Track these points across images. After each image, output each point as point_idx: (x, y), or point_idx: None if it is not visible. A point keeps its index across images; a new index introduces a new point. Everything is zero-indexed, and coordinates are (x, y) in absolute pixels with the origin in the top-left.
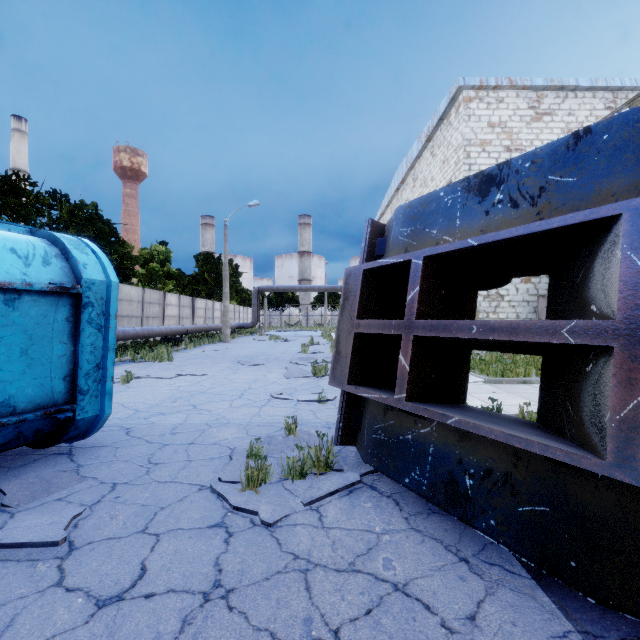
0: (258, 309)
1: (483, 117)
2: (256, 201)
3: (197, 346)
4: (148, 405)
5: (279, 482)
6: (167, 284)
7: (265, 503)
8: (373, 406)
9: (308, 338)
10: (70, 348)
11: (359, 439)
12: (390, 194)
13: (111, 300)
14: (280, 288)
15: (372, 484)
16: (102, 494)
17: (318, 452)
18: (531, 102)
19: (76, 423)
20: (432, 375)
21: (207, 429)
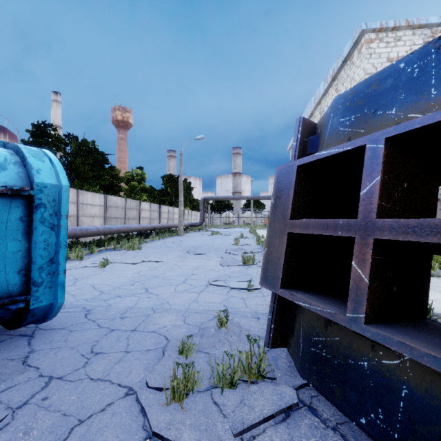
0: (204, 213)
1: (382, 54)
2: (202, 135)
3: (161, 238)
4: (112, 287)
5: (208, 391)
6: (142, 196)
7: (189, 428)
8: (310, 314)
9: (239, 233)
10: (24, 245)
11: (292, 343)
12: None
13: (62, 202)
14: (219, 198)
15: (311, 404)
16: (33, 393)
17: (249, 358)
18: (426, 38)
19: (32, 311)
20: (393, 287)
21: (151, 314)
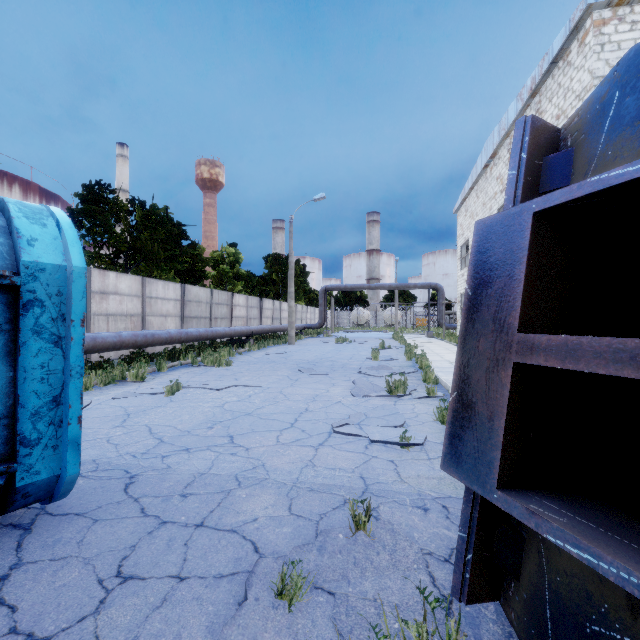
0: (325, 309)
1: (624, 43)
2: (322, 194)
3: (261, 348)
4: (177, 432)
5: None
6: (236, 285)
7: None
8: (577, 561)
9: (378, 340)
10: (6, 373)
11: (516, 601)
12: (475, 174)
13: (73, 296)
14: (347, 287)
15: None
16: None
17: (424, 638)
18: None
19: (21, 490)
20: None
21: (233, 490)
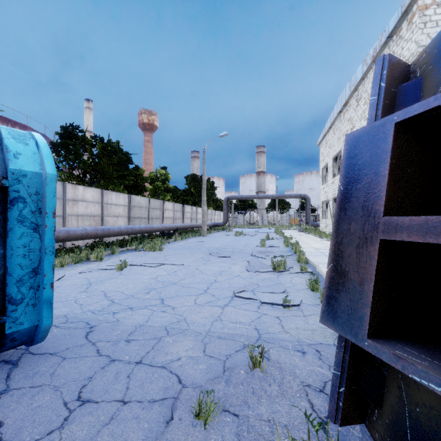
0: (227, 212)
1: None
2: (225, 132)
3: (183, 239)
4: (124, 296)
5: None
6: (166, 196)
7: None
8: (435, 396)
9: (264, 234)
10: None
11: (379, 425)
12: (333, 117)
13: (46, 195)
14: (243, 197)
15: None
16: None
17: None
18: None
19: (9, 336)
20: None
21: (163, 337)
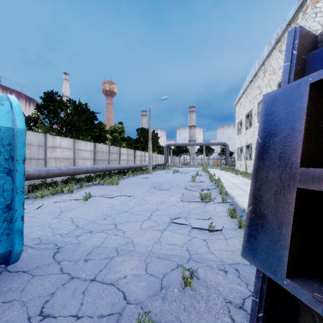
0: (167, 156)
1: None
2: (166, 96)
3: (135, 175)
4: (87, 221)
5: None
6: (122, 143)
7: None
8: None
9: (194, 172)
10: None
11: None
12: (245, 85)
13: (17, 145)
14: (179, 144)
15: None
16: None
17: None
18: None
19: None
20: None
21: (114, 257)
